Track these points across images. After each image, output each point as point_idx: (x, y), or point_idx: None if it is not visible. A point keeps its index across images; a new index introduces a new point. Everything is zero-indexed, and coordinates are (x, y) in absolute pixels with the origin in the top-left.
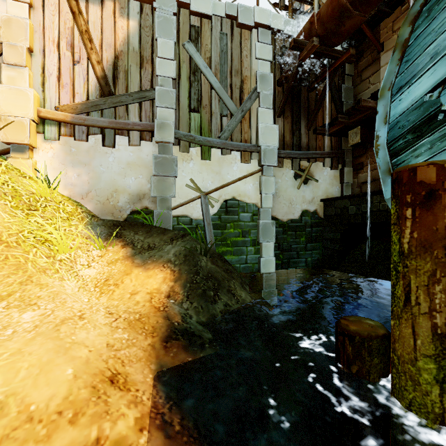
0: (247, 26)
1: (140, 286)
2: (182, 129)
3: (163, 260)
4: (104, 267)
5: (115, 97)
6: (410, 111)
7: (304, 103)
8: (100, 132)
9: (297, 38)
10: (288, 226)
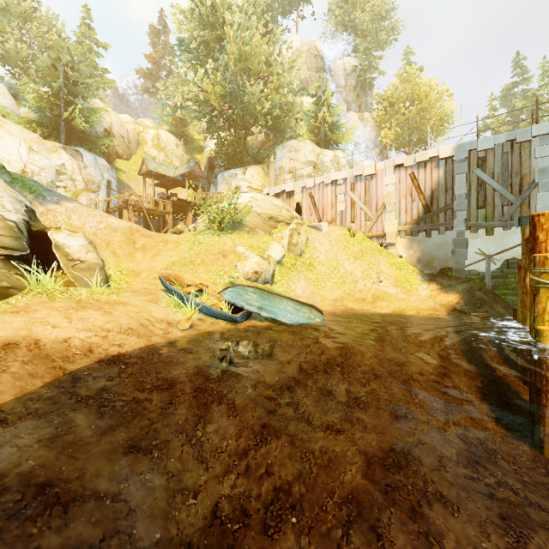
0: (525, 141)
1: (444, 299)
2: (472, 220)
3: (455, 291)
4: (428, 292)
5: (431, 213)
6: None
7: None
8: (424, 231)
9: None
10: None
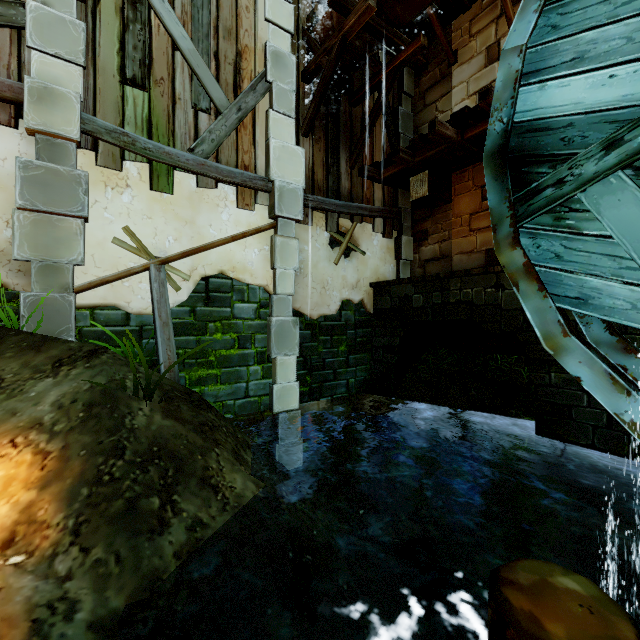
0: None
1: None
2: (104, 118)
3: (16, 423)
4: None
5: None
6: (553, 117)
7: (345, 122)
8: None
9: None
10: (319, 327)
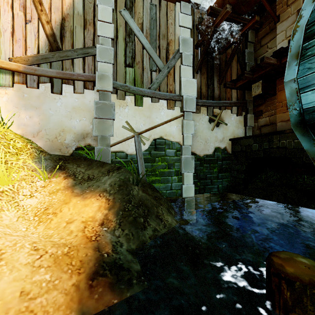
0: None
1: (77, 215)
2: (119, 81)
3: (99, 189)
4: (45, 197)
5: (62, 52)
6: None
7: (216, 63)
8: (49, 80)
9: (213, 6)
10: (204, 160)
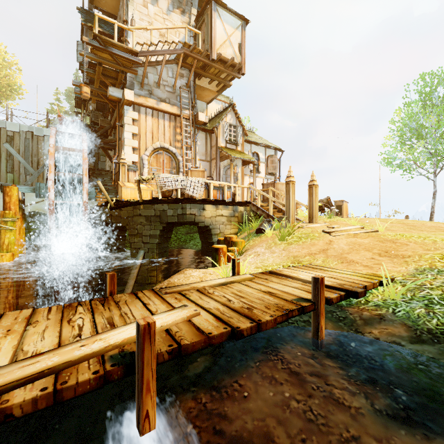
0: (40, 136)
1: None
2: (3, 181)
3: None
4: None
5: None
6: None
7: None
8: None
9: None
10: None
